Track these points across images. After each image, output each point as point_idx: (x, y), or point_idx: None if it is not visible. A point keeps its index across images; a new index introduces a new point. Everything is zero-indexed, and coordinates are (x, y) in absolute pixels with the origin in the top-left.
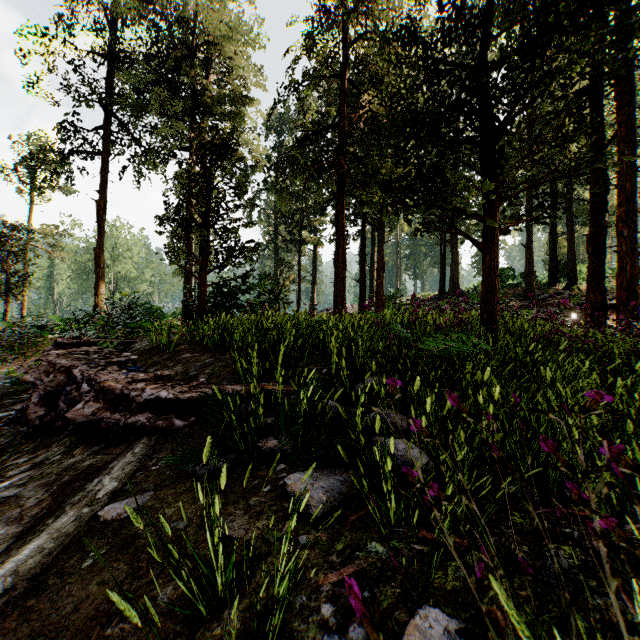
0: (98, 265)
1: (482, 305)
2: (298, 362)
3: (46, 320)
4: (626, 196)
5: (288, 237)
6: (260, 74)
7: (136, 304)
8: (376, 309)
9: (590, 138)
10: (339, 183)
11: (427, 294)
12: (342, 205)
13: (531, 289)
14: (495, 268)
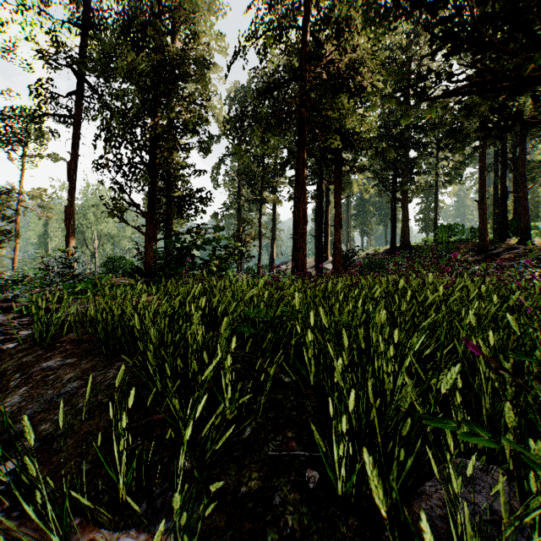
0: (68, 222)
1: None
2: (243, 420)
3: (21, 274)
4: None
5: (250, 197)
6: (222, 39)
7: (78, 262)
8: (334, 264)
9: None
10: (299, 136)
11: (377, 249)
12: (303, 158)
13: (485, 244)
14: None
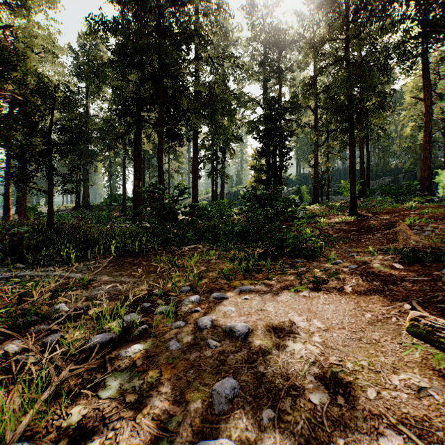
0: None
1: (48, 219)
2: None
3: None
4: (138, 177)
5: None
6: None
7: None
8: (20, 215)
9: (134, 148)
10: None
11: (69, 205)
12: None
13: (125, 207)
14: (52, 208)
